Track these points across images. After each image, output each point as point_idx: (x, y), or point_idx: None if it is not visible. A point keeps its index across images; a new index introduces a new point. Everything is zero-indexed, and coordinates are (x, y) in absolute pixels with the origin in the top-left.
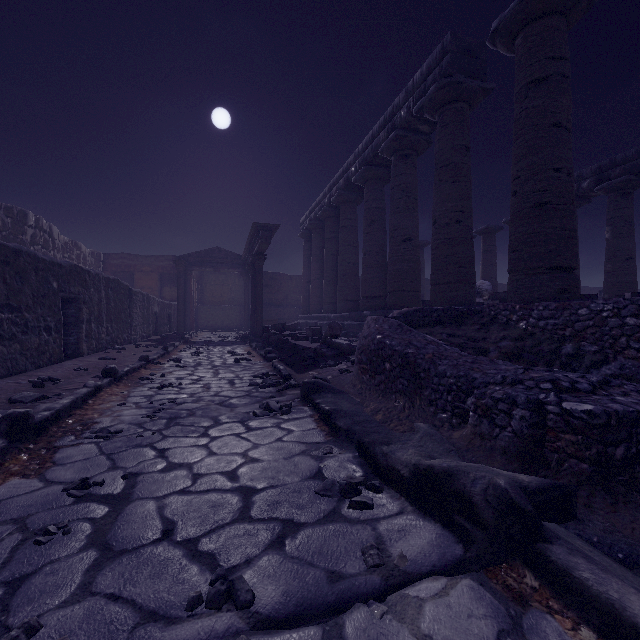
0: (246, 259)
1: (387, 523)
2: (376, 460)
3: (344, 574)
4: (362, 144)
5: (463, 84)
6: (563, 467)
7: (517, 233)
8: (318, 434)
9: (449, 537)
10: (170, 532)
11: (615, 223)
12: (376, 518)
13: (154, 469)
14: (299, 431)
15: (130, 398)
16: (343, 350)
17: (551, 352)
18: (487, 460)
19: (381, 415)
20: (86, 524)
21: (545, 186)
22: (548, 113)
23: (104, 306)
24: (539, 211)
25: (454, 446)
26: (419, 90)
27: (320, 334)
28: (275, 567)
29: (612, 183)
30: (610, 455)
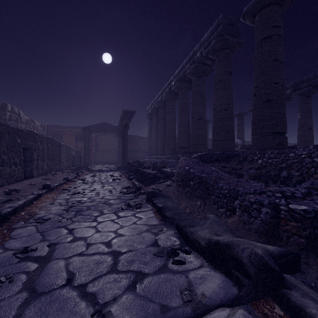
0: (119, 128)
1: (194, 273)
2: (187, 235)
3: (170, 307)
4: (177, 70)
5: (228, 40)
6: (290, 240)
7: (256, 115)
8: (155, 220)
9: (229, 282)
10: (71, 280)
11: (303, 111)
12: (187, 270)
13: (65, 241)
14: (145, 218)
15: (56, 200)
16: (168, 174)
17: (275, 175)
18: (247, 236)
19: (188, 209)
20: (23, 275)
21: (270, 91)
22: (272, 54)
23: (46, 152)
24: (267, 104)
25: (229, 227)
26: (206, 43)
27: (156, 166)
28: (130, 302)
29: (301, 91)
30: (316, 234)
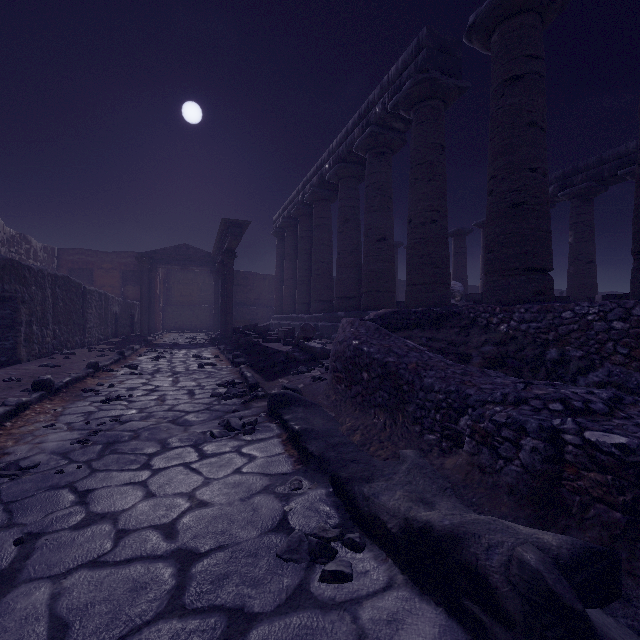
0: (216, 257)
1: (372, 607)
2: (355, 504)
3: None
4: (336, 140)
5: (439, 81)
6: (587, 513)
7: (494, 233)
8: (285, 461)
9: (458, 632)
10: None
11: (577, 228)
12: (357, 597)
13: (64, 525)
14: (263, 458)
15: (63, 417)
16: (316, 354)
17: (536, 357)
18: (491, 502)
19: (359, 435)
20: None
21: (521, 186)
22: (524, 112)
23: (50, 306)
24: (516, 211)
25: (449, 481)
26: (394, 86)
27: (293, 336)
28: None
29: (575, 189)
30: None
